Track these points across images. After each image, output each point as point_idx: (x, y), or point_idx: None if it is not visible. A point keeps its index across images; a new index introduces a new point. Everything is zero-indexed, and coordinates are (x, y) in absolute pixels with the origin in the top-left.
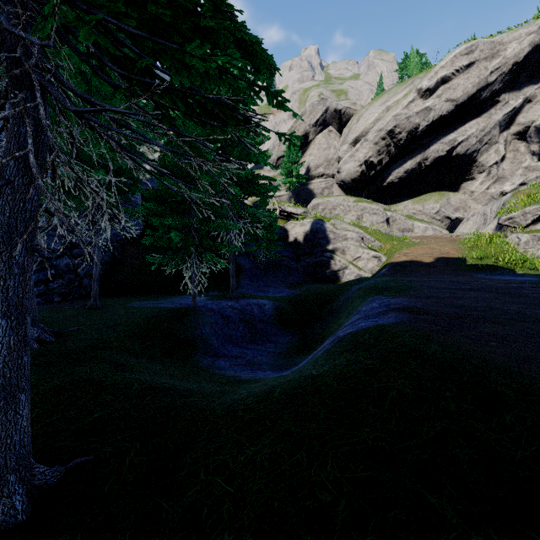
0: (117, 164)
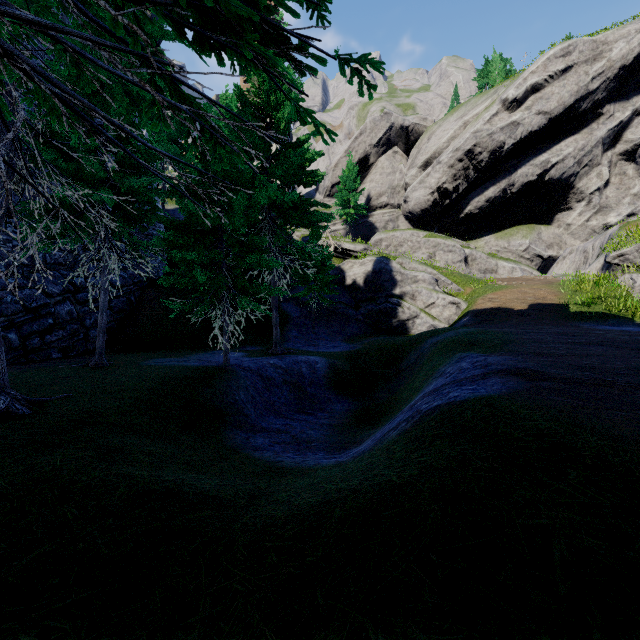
0: (128, 184)
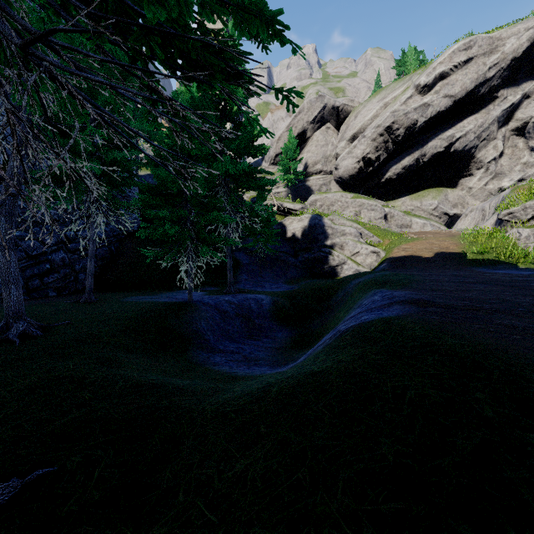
0: (112, 156)
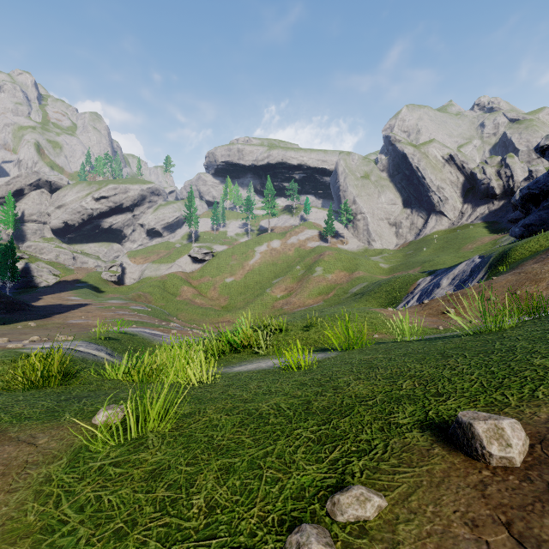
0: None
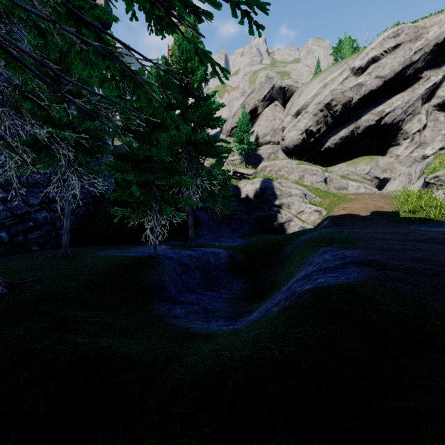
0: (85, 126)
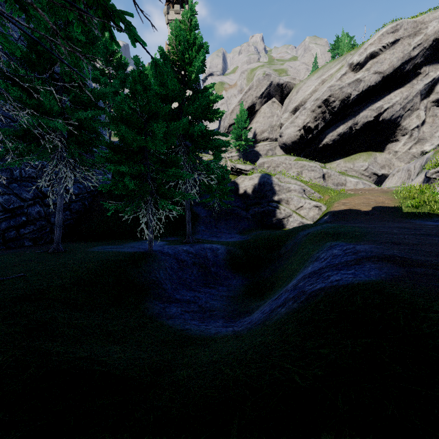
0: (77, 116)
